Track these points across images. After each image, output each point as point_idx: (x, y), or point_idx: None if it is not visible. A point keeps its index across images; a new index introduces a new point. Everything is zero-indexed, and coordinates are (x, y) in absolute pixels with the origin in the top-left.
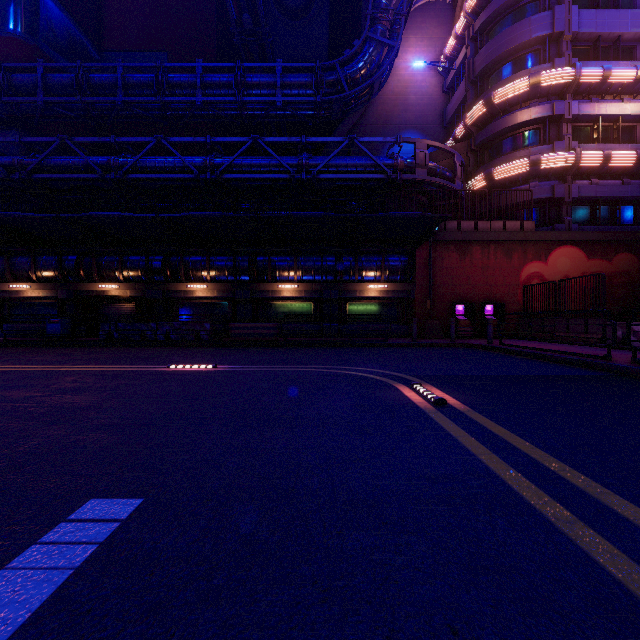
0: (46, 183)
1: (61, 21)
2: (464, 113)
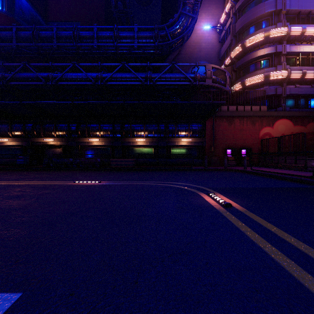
0: (16, 86)
1: (26, 6)
2: (230, 52)
